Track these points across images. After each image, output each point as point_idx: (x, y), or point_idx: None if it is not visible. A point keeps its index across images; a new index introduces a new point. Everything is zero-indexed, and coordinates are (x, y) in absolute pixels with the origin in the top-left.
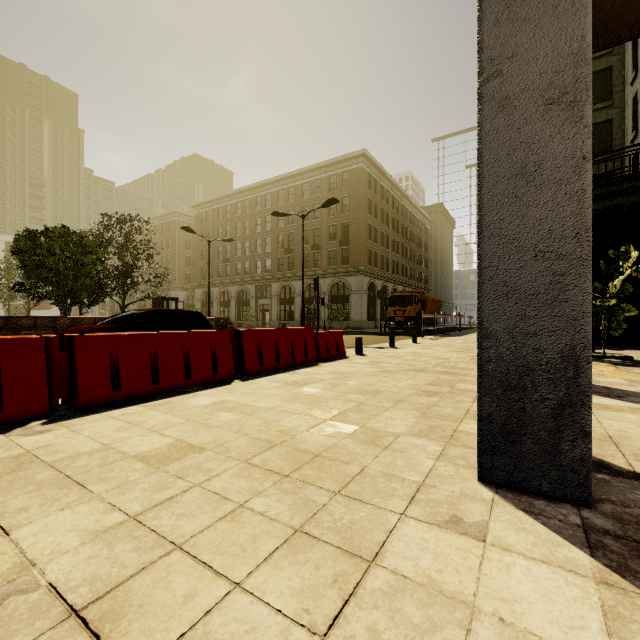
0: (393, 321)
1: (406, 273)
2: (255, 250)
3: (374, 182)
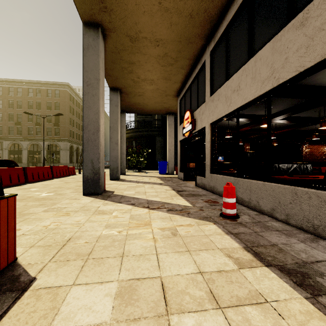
0: None
1: None
2: None
3: (72, 98)
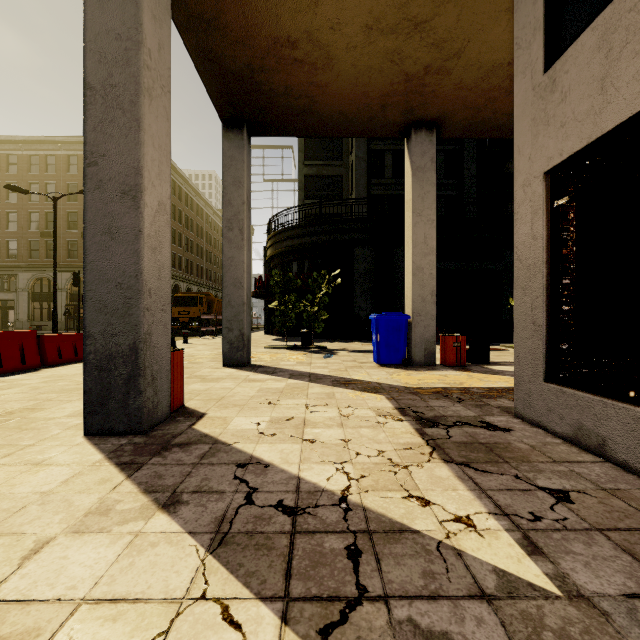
0: (178, 322)
1: (202, 273)
2: None
3: None
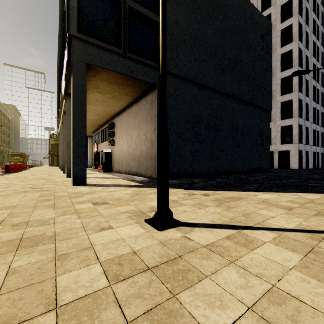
0: (13, 162)
1: (1, 140)
2: None
3: None
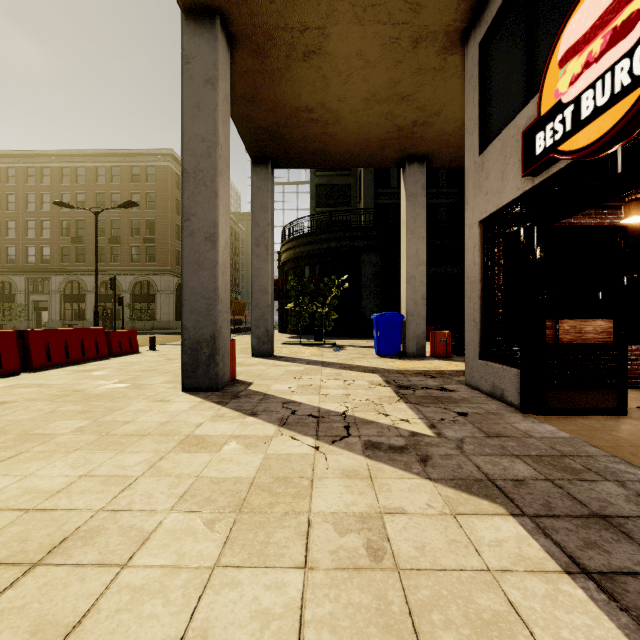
0: None
1: None
2: (25, 233)
3: None
